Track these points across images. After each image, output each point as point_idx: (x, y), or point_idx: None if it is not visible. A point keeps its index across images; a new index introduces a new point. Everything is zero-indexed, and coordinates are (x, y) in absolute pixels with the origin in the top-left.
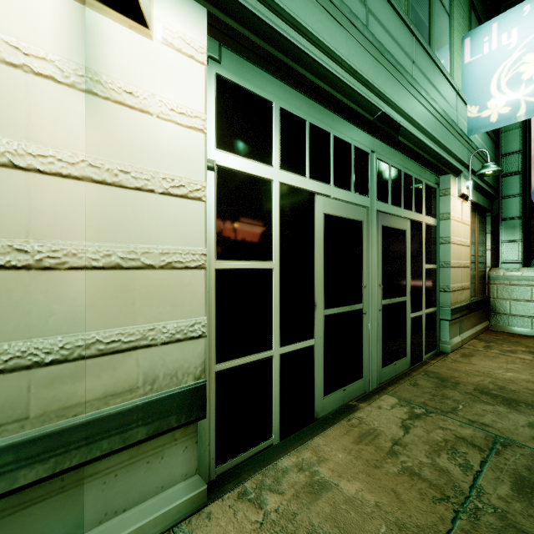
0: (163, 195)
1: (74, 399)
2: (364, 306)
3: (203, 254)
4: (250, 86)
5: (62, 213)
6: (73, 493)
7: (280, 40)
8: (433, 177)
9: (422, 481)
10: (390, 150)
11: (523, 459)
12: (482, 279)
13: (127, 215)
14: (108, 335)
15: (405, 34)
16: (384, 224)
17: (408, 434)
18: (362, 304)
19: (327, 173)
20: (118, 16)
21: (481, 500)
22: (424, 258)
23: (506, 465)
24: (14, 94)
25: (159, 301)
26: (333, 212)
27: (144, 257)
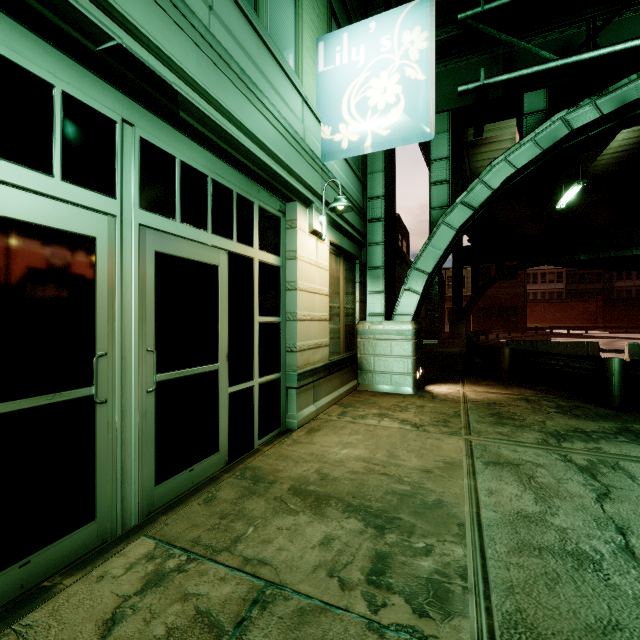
0: None
1: None
2: (99, 390)
3: None
4: None
5: None
6: None
7: None
8: (275, 201)
9: None
10: (178, 135)
11: (277, 630)
12: (350, 334)
13: None
14: None
15: None
16: (162, 250)
17: None
18: (94, 388)
19: None
20: None
21: None
22: (257, 307)
23: None
24: None
25: None
26: None
27: None
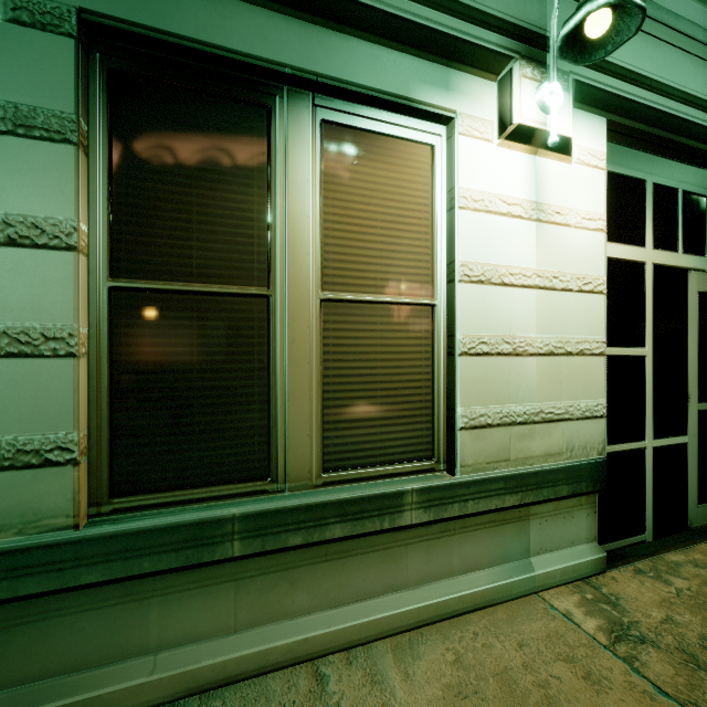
0: (577, 293)
1: (530, 452)
2: None
3: (603, 342)
4: (625, 170)
5: (524, 314)
6: (524, 524)
7: (669, 120)
8: None
9: None
10: None
11: None
12: None
13: (556, 312)
14: (546, 407)
15: None
16: None
17: None
18: None
19: (701, 243)
20: (553, 155)
21: None
22: None
23: None
24: (504, 234)
25: (575, 383)
26: None
27: (566, 345)
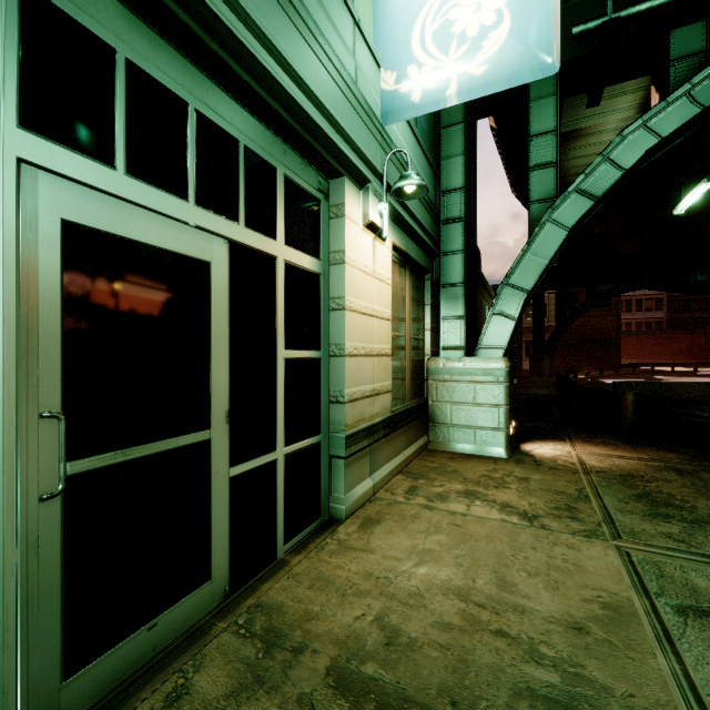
0: None
1: None
2: None
3: None
4: None
5: None
6: None
7: None
8: (311, 173)
9: None
10: (120, 11)
11: None
12: (418, 374)
13: None
14: None
15: None
16: (80, 219)
17: None
18: None
19: None
20: None
21: None
22: (282, 335)
23: None
24: None
25: None
26: None
27: None
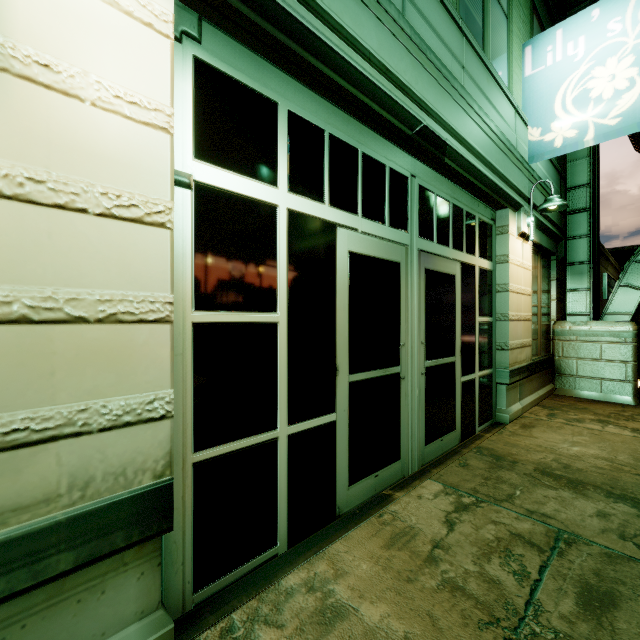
0: (102, 217)
1: None
2: (402, 369)
3: (167, 302)
4: (245, 78)
5: None
6: None
7: (284, 17)
8: (488, 211)
9: (466, 599)
10: (435, 175)
11: (591, 560)
12: (546, 335)
13: (40, 244)
14: (6, 421)
15: (453, 32)
16: (427, 266)
17: (453, 532)
18: (400, 367)
19: (353, 199)
20: None
21: (538, 621)
22: (477, 309)
23: (571, 571)
24: None
25: (96, 369)
26: (361, 250)
27: (70, 306)
